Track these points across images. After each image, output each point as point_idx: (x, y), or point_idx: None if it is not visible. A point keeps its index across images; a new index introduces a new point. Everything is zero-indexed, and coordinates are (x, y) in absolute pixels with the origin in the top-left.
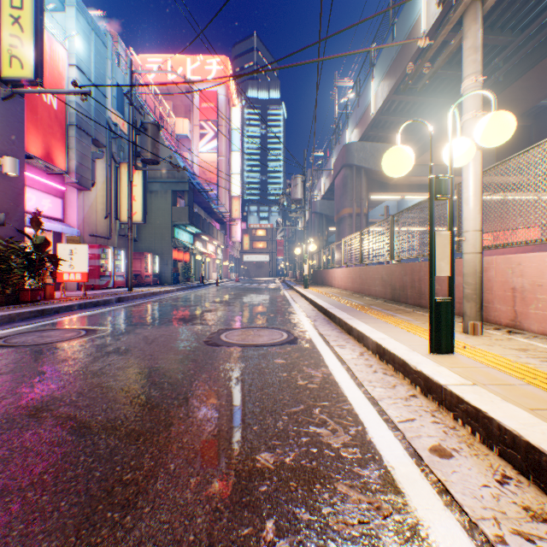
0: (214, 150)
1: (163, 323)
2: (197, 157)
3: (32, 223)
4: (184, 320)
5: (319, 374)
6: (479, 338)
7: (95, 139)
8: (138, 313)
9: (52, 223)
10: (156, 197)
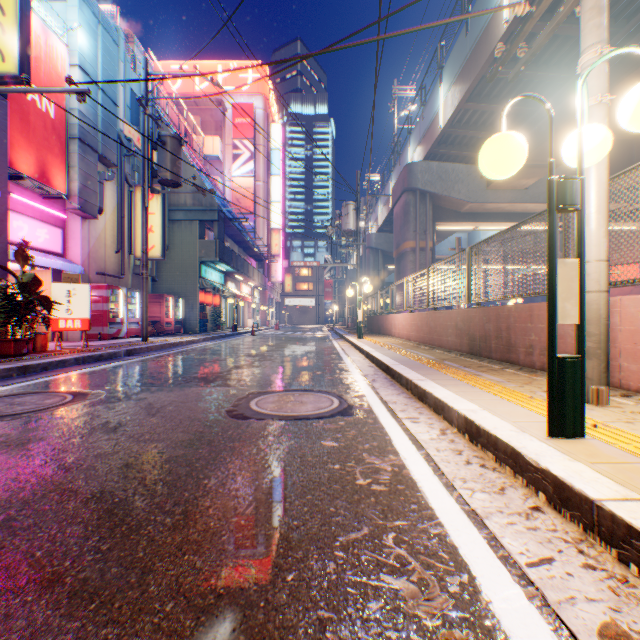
0: (250, 174)
1: (178, 384)
2: (229, 182)
3: (16, 257)
4: (205, 381)
5: (386, 467)
6: (608, 409)
7: (103, 156)
8: (148, 370)
9: (49, 258)
10: (180, 228)
